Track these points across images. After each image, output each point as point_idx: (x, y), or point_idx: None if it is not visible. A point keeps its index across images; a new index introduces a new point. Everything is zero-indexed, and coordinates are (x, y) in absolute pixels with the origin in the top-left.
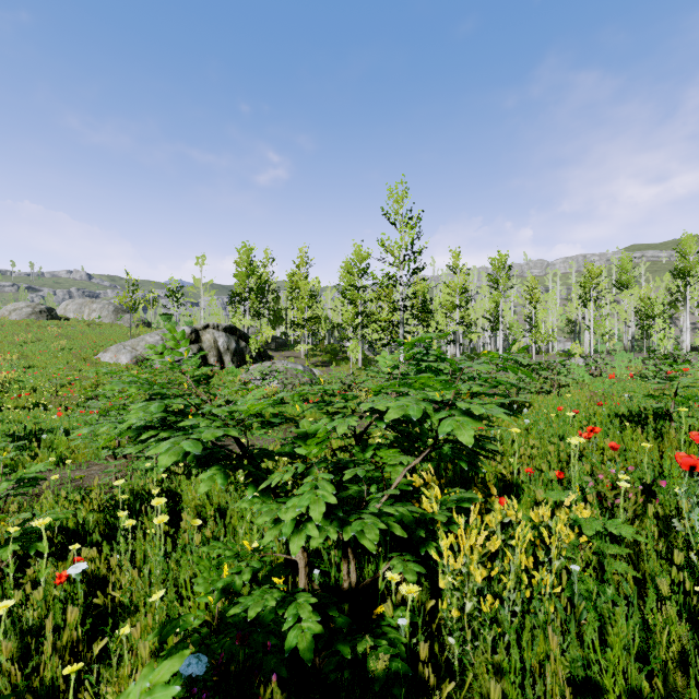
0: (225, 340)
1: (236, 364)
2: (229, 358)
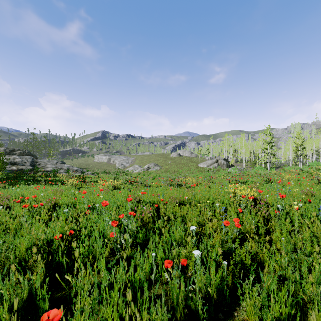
0: (223, 161)
1: (226, 167)
2: (224, 166)
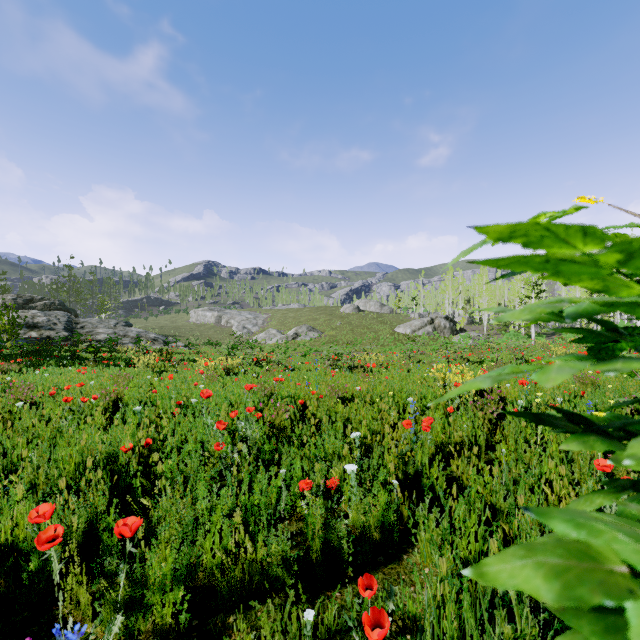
0: (444, 322)
1: (449, 333)
2: (446, 331)
